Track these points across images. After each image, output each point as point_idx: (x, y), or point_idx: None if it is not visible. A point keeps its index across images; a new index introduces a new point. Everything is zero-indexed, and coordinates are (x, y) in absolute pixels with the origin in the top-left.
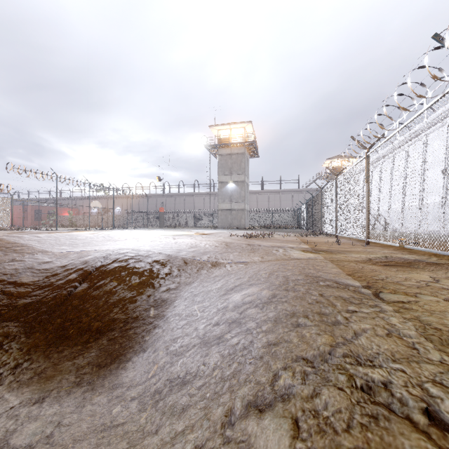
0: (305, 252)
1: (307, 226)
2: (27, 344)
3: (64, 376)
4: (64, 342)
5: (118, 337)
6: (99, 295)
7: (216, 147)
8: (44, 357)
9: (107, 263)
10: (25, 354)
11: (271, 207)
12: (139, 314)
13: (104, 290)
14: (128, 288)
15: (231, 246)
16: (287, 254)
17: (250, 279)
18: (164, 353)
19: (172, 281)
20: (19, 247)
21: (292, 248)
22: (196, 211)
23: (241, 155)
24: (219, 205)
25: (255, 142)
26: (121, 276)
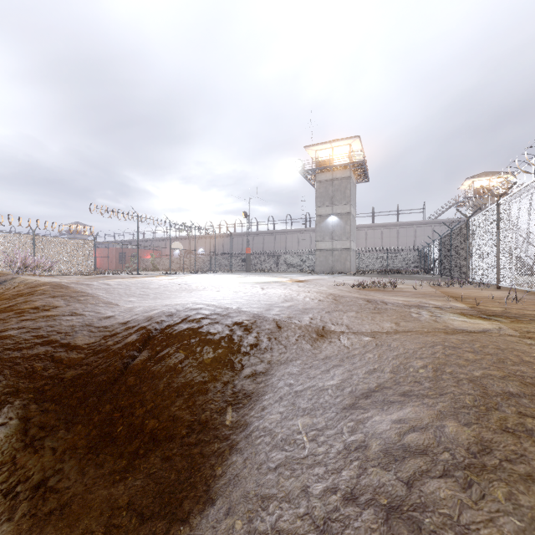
0: (468, 317)
1: (441, 271)
2: (63, 441)
3: (90, 523)
4: (108, 446)
5: (177, 455)
6: (161, 373)
7: (313, 172)
8: (77, 470)
9: (175, 324)
10: (57, 460)
11: (385, 245)
12: (209, 414)
13: (167, 365)
14: (197, 366)
15: (341, 302)
16: (439, 320)
17: (397, 377)
18: (244, 529)
19: (260, 359)
20: (84, 297)
21: (439, 307)
22: (288, 252)
23: (346, 180)
24: (317, 244)
25: (364, 162)
26: (190, 345)
